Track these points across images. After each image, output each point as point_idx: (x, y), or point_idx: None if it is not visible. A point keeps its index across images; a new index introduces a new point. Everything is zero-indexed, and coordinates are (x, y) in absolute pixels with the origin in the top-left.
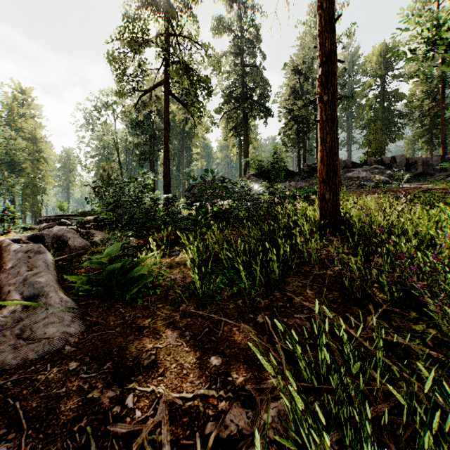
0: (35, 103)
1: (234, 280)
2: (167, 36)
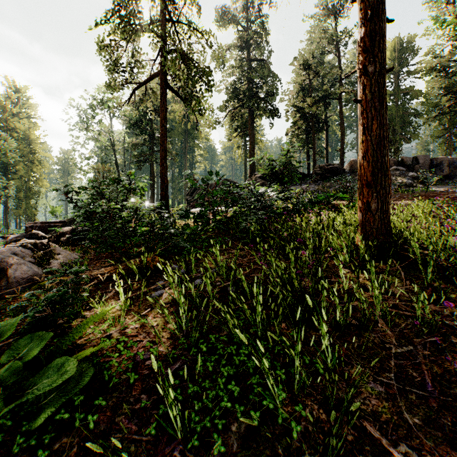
0: (30, 103)
1: (249, 374)
2: (164, 21)
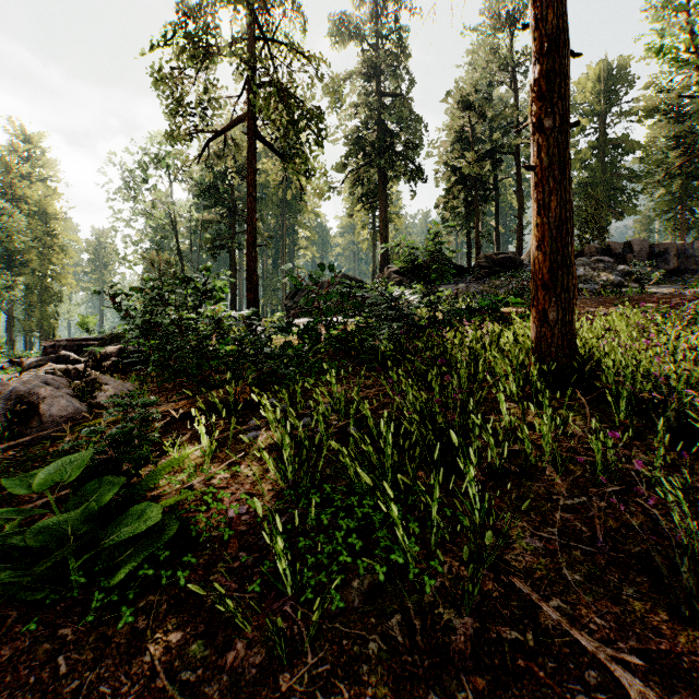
0: (47, 158)
1: (375, 529)
2: (253, 40)
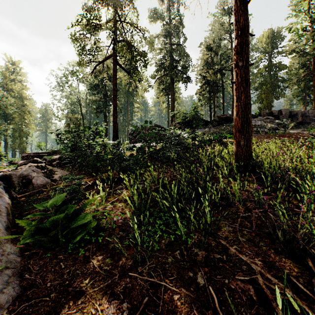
0: (22, 72)
1: (170, 224)
2: (115, 21)
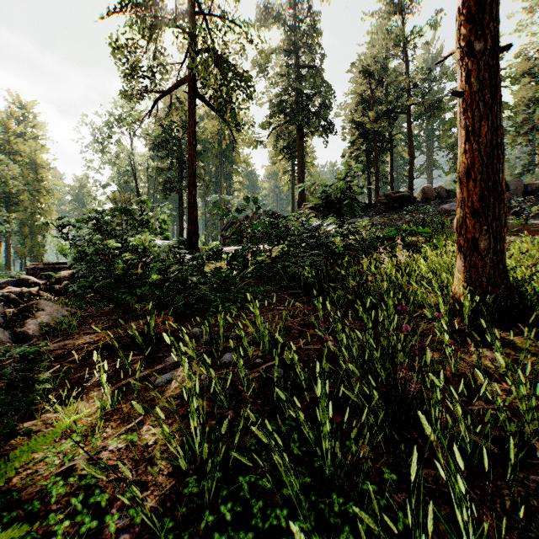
0: (38, 121)
1: None
2: (193, 14)
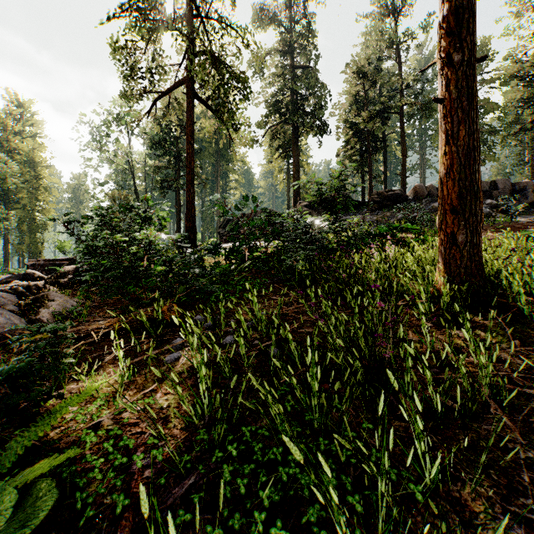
0: (36, 119)
1: (304, 497)
2: (191, 17)
